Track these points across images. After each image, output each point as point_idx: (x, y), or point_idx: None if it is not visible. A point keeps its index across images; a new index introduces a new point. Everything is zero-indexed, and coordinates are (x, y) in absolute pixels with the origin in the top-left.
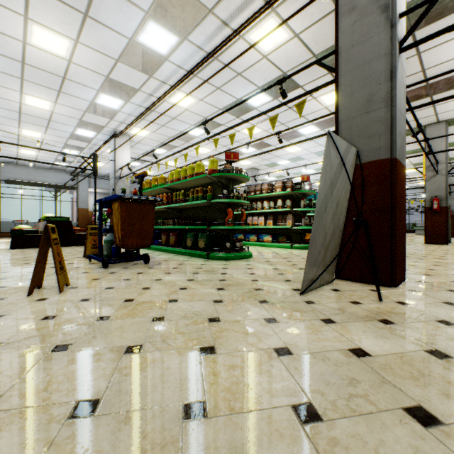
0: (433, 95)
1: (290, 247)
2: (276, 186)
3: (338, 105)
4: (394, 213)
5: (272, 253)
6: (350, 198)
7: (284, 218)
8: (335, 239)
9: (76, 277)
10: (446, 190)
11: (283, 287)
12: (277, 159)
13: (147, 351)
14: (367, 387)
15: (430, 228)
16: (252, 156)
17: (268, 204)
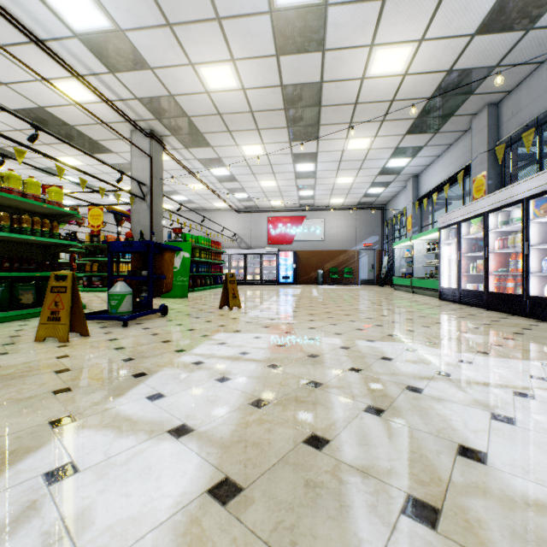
0: None
1: None
2: None
3: (153, 217)
4: None
5: None
6: None
7: None
8: None
9: (204, 312)
10: None
11: (178, 299)
12: None
13: (242, 299)
14: None
15: None
16: None
17: None
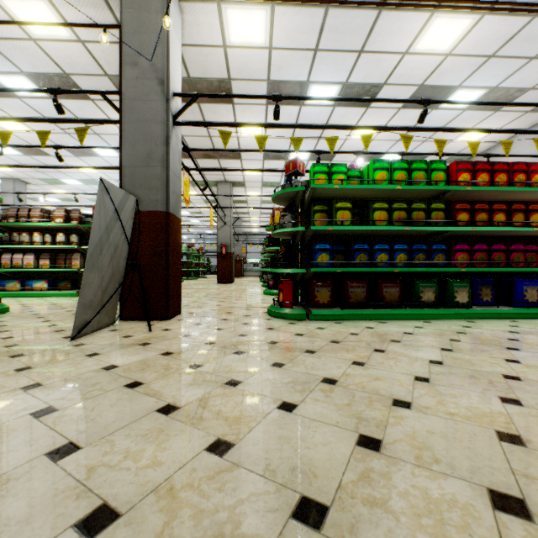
0: (220, 159)
1: (77, 294)
2: (55, 214)
3: (123, 149)
4: (169, 258)
5: (47, 304)
6: (133, 242)
7: (69, 257)
8: (116, 281)
9: None
10: (231, 239)
11: (51, 338)
12: (62, 176)
13: None
14: (105, 384)
15: (221, 270)
16: (10, 166)
17: (42, 238)
